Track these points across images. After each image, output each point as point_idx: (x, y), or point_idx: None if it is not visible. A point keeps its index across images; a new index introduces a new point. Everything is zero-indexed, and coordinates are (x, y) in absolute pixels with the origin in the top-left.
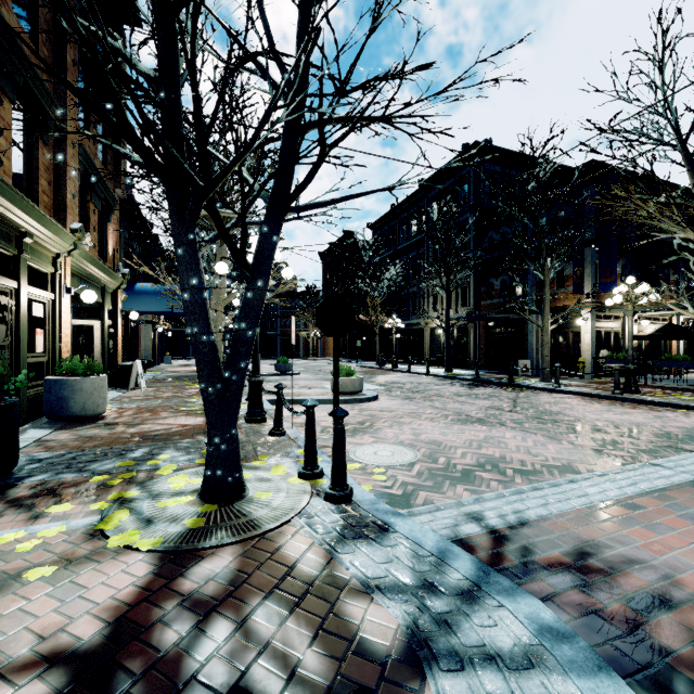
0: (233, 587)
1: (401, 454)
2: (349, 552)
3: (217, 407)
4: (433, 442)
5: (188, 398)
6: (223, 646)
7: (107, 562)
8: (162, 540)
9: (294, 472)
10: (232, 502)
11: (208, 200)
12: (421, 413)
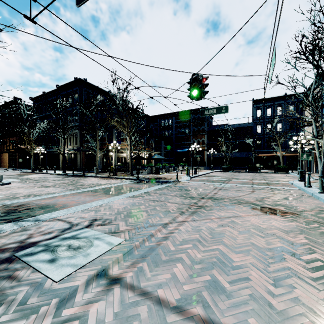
0: None
1: None
2: None
3: None
4: (15, 193)
5: None
6: None
7: None
8: None
9: None
10: None
11: None
12: (25, 186)
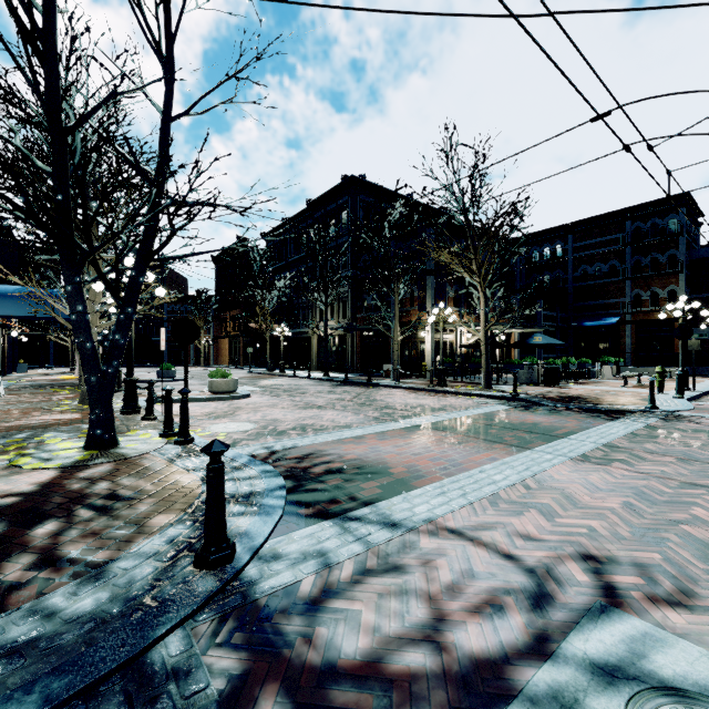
0: (110, 474)
1: (244, 426)
2: (182, 461)
3: (98, 389)
4: (273, 420)
5: (59, 401)
6: (105, 488)
7: (26, 474)
8: (61, 464)
9: (157, 435)
10: (109, 449)
11: (92, 257)
12: (279, 404)
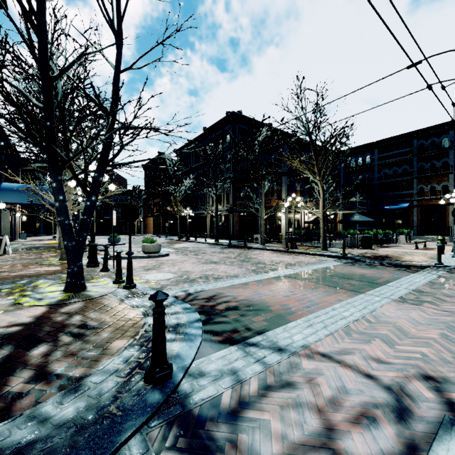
0: (81, 310)
1: (167, 276)
2: (129, 300)
3: (72, 252)
4: (185, 271)
5: (46, 258)
6: (78, 320)
7: (26, 309)
8: (49, 302)
9: (111, 282)
10: (80, 292)
11: (69, 163)
12: (188, 261)
